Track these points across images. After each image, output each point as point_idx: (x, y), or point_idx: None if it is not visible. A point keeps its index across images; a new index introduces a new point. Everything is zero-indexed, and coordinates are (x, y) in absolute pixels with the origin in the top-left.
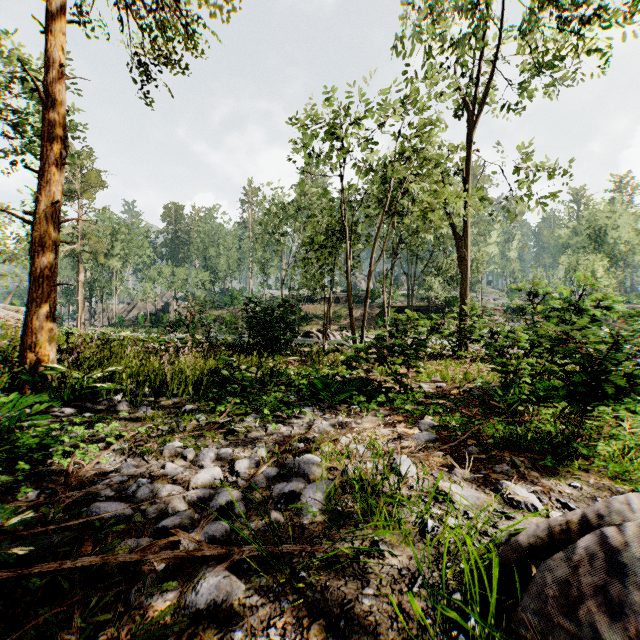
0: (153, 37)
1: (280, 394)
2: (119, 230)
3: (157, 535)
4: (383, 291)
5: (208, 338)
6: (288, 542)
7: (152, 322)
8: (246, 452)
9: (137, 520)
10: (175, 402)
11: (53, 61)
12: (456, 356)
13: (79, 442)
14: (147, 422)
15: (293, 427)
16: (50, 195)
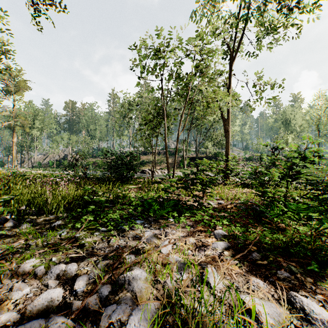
0: None
1: (122, 212)
2: (38, 114)
3: None
4: (183, 149)
5: (85, 174)
6: None
7: (57, 165)
8: (89, 265)
9: None
10: (51, 218)
11: None
12: (224, 183)
13: None
14: (22, 237)
15: (129, 238)
16: None
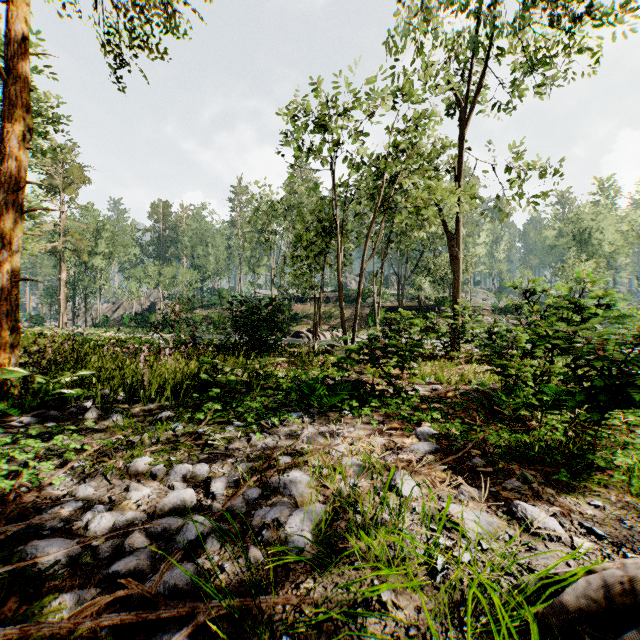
0: (131, 17)
1: (266, 399)
2: (103, 227)
3: (106, 583)
4: (374, 291)
5: (193, 338)
6: (269, 589)
7: (138, 322)
8: (225, 468)
9: (85, 562)
10: (152, 408)
11: (15, 34)
12: (449, 356)
13: (29, 460)
14: (117, 432)
15: (279, 437)
16: (12, 181)
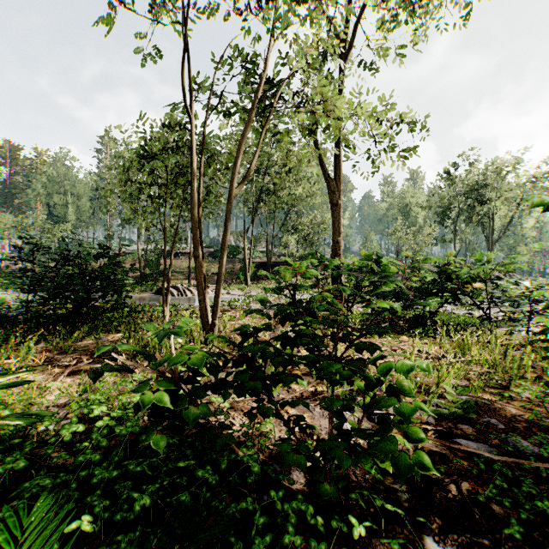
0: None
1: None
2: None
3: None
4: (245, 246)
5: None
6: None
7: None
8: None
9: None
10: None
11: None
12: None
13: None
14: None
15: None
16: None
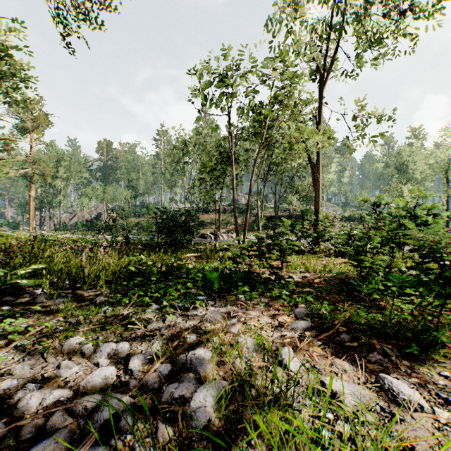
0: None
1: (179, 286)
2: (63, 158)
3: None
4: (257, 204)
5: (127, 239)
6: None
7: (88, 227)
8: (143, 345)
9: (8, 444)
10: (90, 293)
11: None
12: (312, 251)
13: None
14: (59, 314)
15: (188, 317)
16: None
